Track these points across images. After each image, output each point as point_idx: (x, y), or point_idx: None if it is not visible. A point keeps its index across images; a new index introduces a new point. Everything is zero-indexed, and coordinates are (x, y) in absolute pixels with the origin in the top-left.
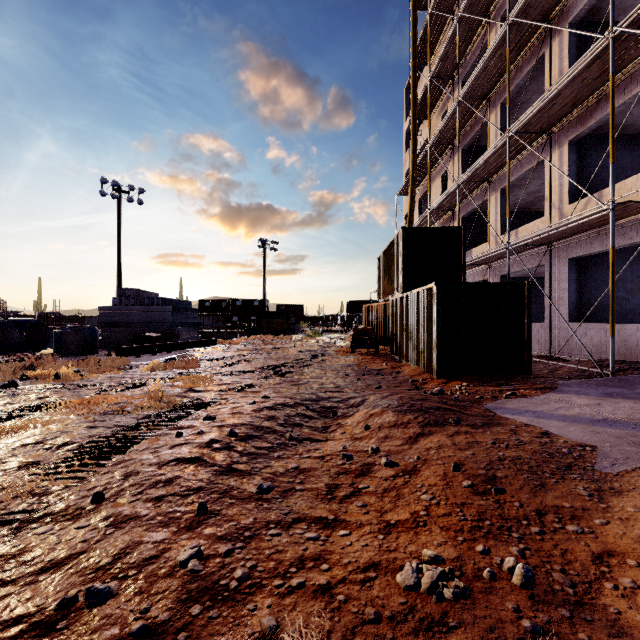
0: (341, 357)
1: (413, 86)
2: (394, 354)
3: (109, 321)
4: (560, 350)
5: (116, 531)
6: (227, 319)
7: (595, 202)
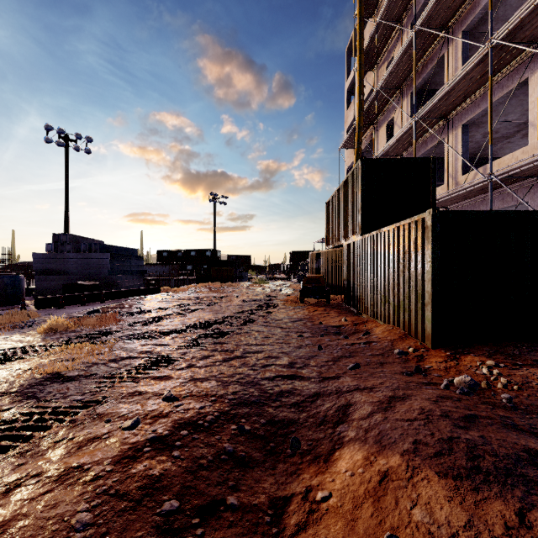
0: (289, 308)
1: (360, 32)
2: (349, 305)
3: (44, 268)
4: None
5: None
6: (182, 268)
7: None
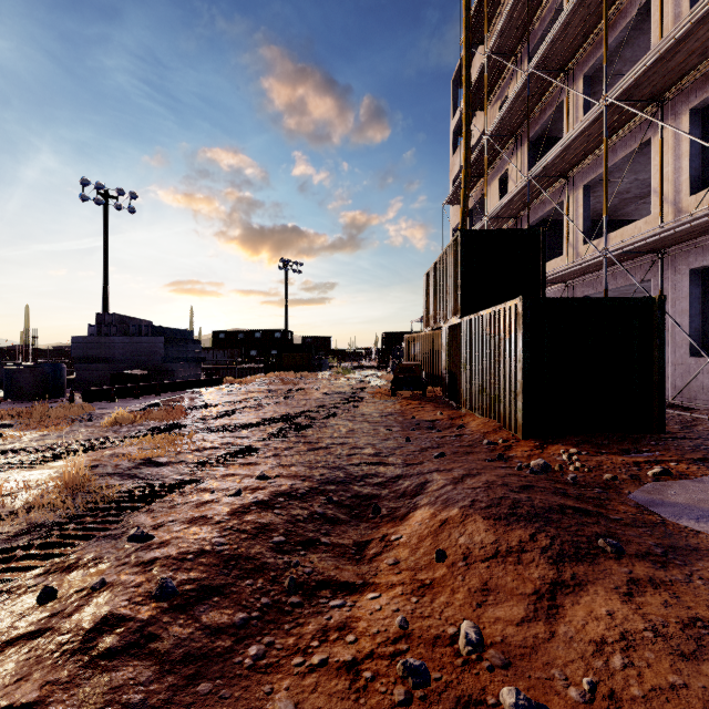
0: (379, 401)
1: (466, 66)
2: (448, 398)
3: (84, 355)
4: (677, 394)
5: None
6: (244, 353)
7: None
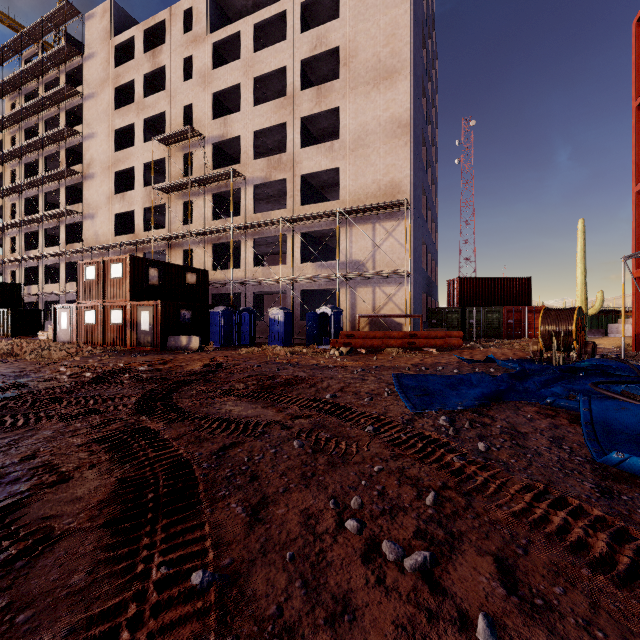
0: None
1: None
2: None
3: None
4: None
5: None
6: None
7: (71, 285)
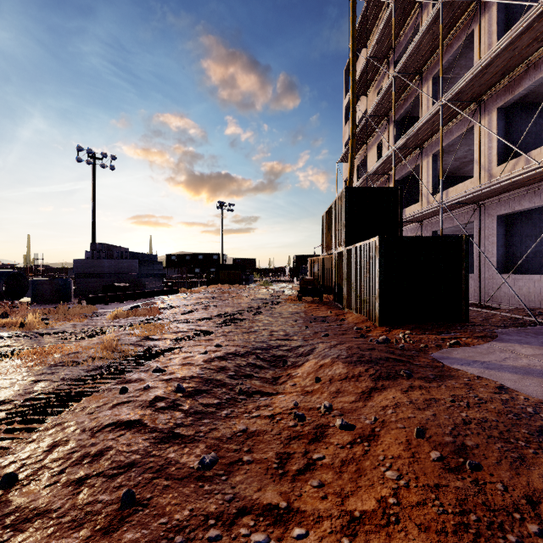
0: (289, 305)
1: (352, 65)
2: (337, 302)
3: (82, 272)
4: (489, 299)
5: (13, 536)
6: (190, 271)
7: (523, 163)
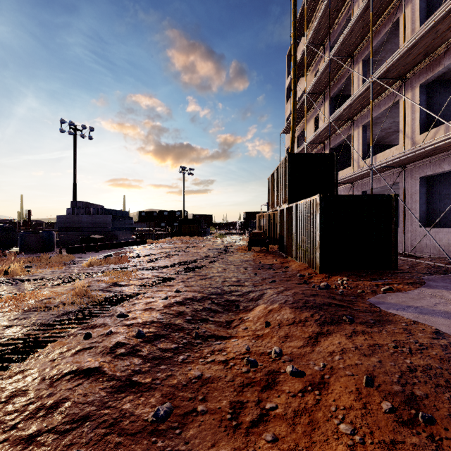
0: (240, 254)
1: (294, 51)
2: (281, 252)
3: (64, 226)
4: (413, 249)
5: None
6: (157, 225)
7: (443, 131)
